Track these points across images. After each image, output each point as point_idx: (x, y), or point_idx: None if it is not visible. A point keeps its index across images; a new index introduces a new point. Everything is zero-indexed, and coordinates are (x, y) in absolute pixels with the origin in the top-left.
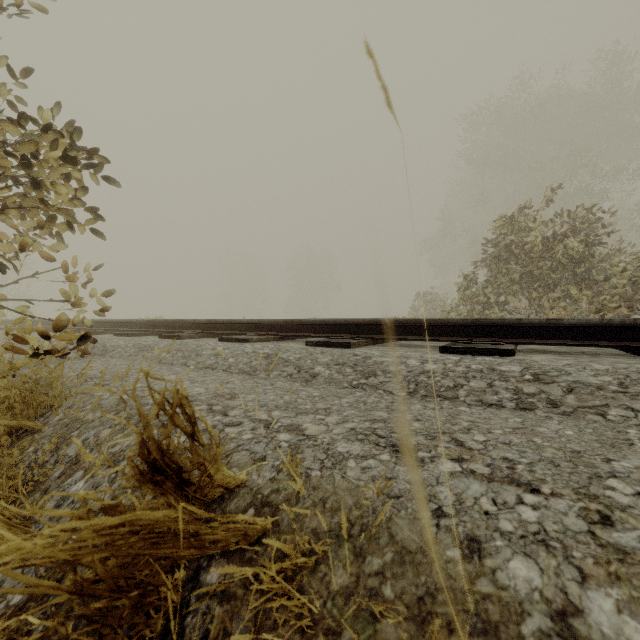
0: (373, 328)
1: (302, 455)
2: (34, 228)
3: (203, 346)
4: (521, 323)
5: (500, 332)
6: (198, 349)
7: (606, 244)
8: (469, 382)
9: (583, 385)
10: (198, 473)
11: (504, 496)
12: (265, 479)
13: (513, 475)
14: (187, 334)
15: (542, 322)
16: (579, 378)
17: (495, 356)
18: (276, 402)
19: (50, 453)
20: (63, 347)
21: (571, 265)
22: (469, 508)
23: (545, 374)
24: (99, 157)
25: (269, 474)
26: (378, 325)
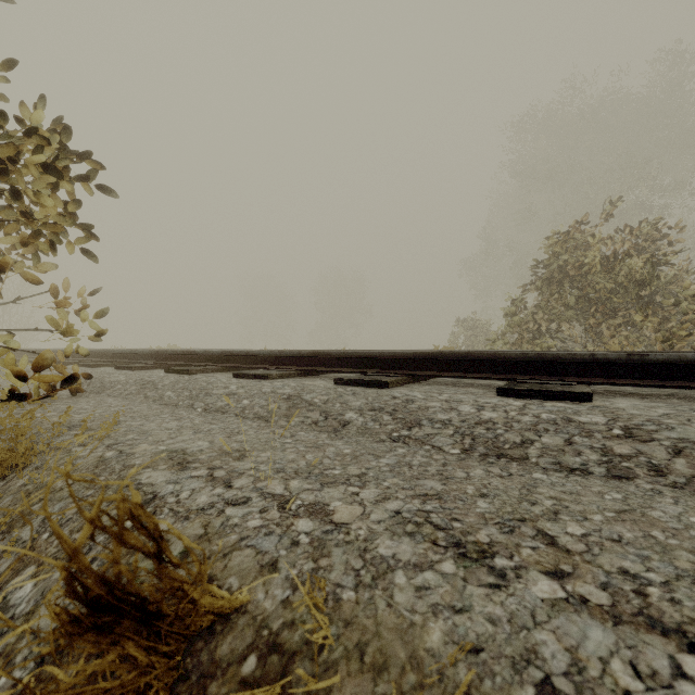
0: (414, 363)
1: (329, 560)
2: (20, 246)
3: (214, 383)
4: (595, 359)
5: (568, 369)
6: (208, 387)
7: (674, 264)
8: (541, 437)
9: (694, 445)
10: (173, 601)
11: (648, 658)
12: (275, 601)
13: (649, 610)
14: (198, 368)
15: (622, 358)
16: (686, 435)
17: (568, 401)
18: (296, 464)
19: (0, 535)
20: (52, 384)
21: (634, 288)
22: (596, 682)
23: (640, 428)
24: (91, 162)
25: (281, 592)
26: (420, 359)
